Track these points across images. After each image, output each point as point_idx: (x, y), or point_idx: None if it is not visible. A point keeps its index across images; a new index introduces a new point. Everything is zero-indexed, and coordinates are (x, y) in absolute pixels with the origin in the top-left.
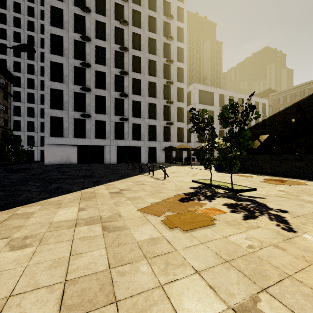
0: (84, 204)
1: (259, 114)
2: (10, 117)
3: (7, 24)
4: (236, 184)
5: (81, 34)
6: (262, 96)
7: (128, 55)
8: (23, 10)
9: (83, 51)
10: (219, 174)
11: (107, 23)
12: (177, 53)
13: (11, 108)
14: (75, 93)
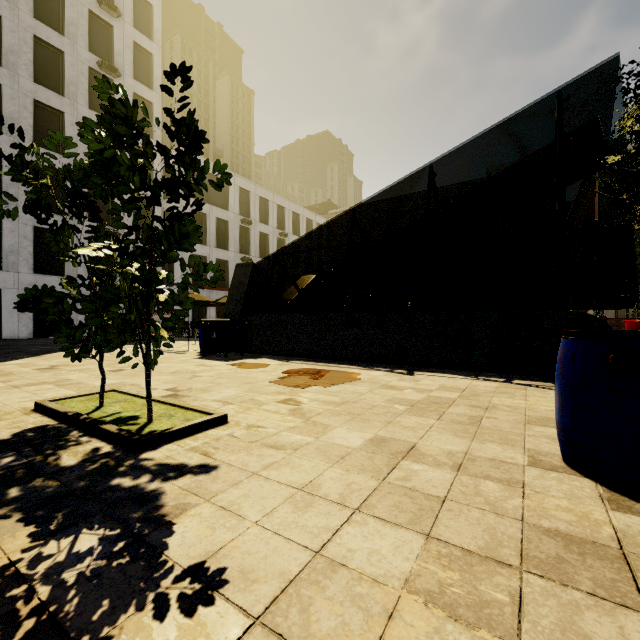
0: None
1: (228, 174)
2: None
3: None
4: (180, 405)
5: None
6: (319, 212)
7: None
8: None
9: None
10: (192, 366)
11: None
12: (134, 57)
13: None
14: None
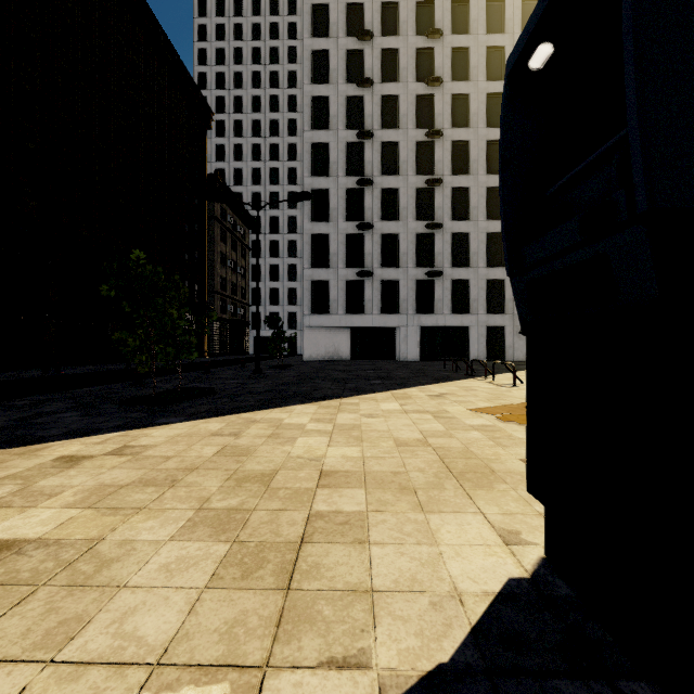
0: (402, 402)
1: None
2: (247, 284)
3: (243, 135)
4: None
5: (357, 130)
6: None
7: (442, 143)
8: (264, 105)
9: (360, 159)
10: None
11: (402, 94)
12: None
13: (248, 270)
14: (348, 236)
